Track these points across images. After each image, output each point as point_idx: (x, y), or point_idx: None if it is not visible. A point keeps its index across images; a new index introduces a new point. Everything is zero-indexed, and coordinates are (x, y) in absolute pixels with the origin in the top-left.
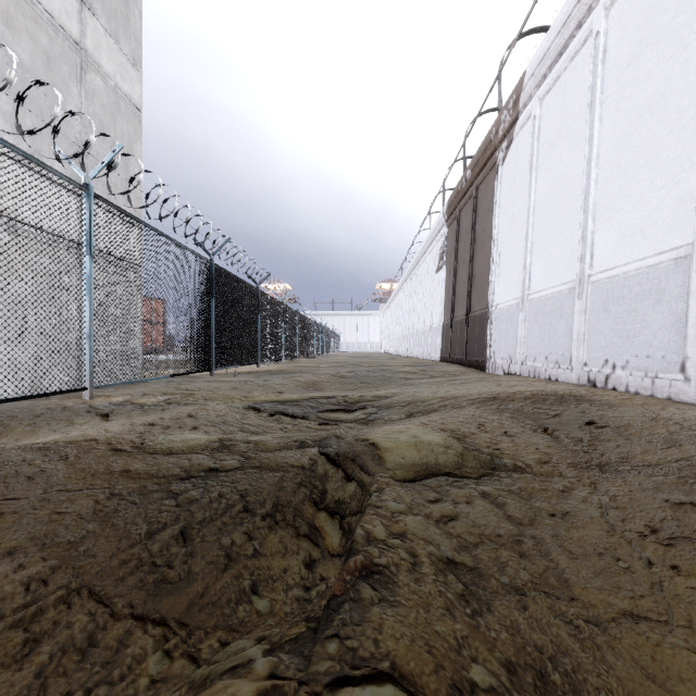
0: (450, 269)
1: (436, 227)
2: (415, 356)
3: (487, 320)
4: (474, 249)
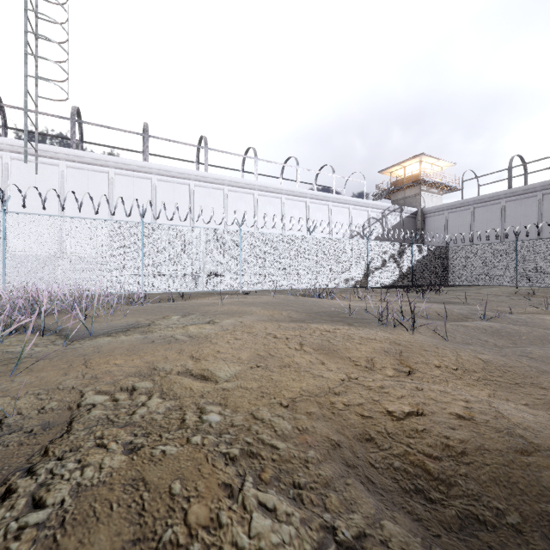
0: None
1: None
2: None
3: None
4: None
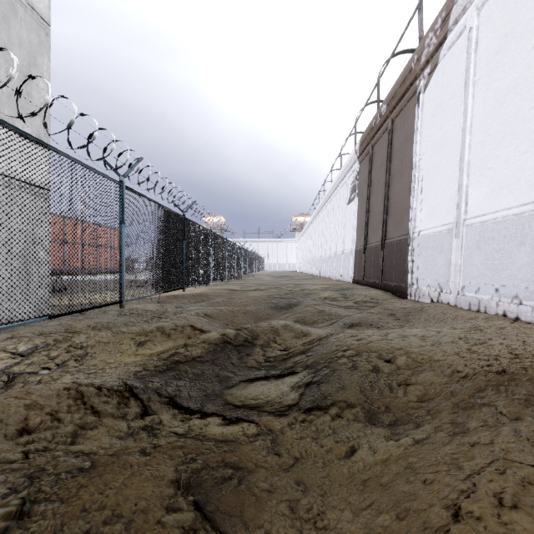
0: (363, 200)
1: (348, 164)
2: (328, 276)
3: (408, 246)
4: (390, 179)
